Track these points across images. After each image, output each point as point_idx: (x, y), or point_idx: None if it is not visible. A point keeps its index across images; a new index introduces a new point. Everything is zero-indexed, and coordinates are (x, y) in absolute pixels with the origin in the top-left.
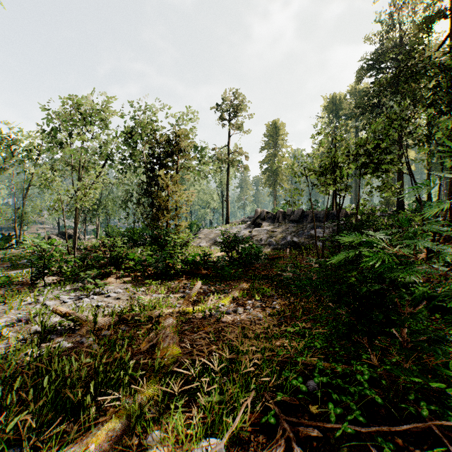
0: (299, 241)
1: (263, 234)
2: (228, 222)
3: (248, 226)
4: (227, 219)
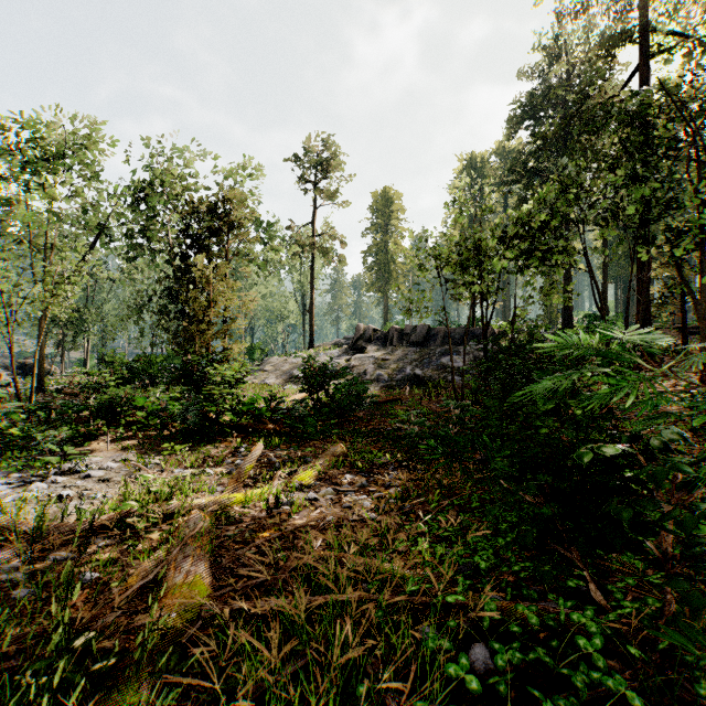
0: (424, 375)
1: (368, 364)
2: (313, 345)
3: (344, 351)
4: (311, 341)
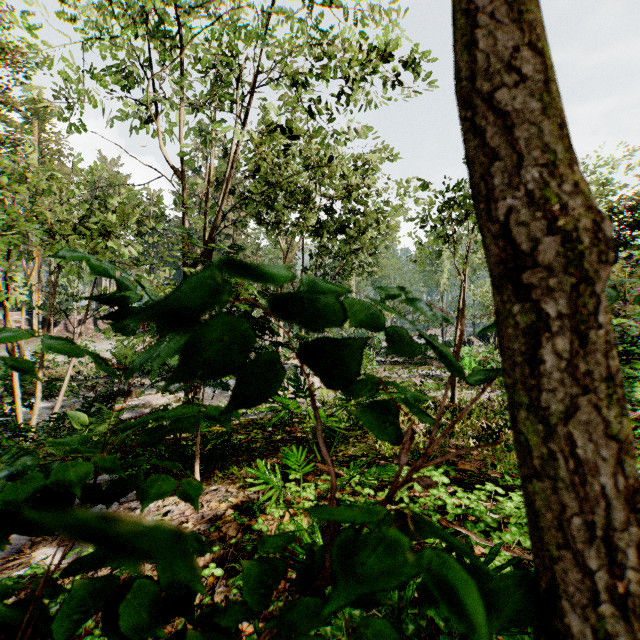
0: None
1: None
2: None
3: None
4: None
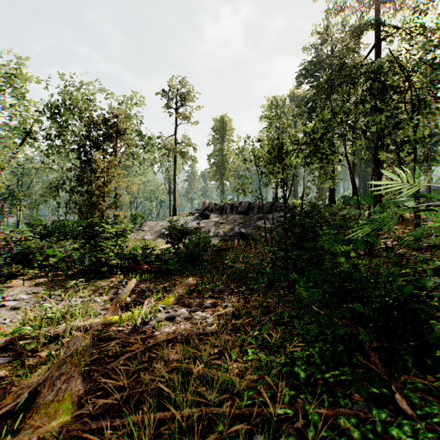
0: (246, 232)
1: (211, 226)
2: (175, 214)
3: (196, 218)
4: (175, 212)
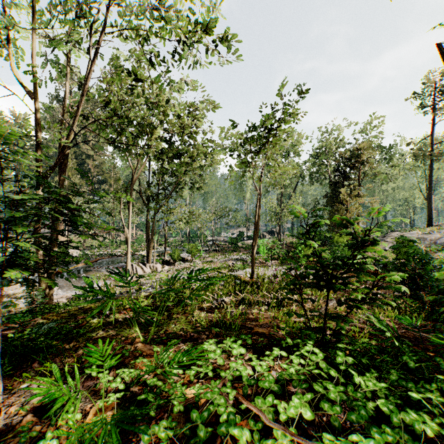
0: None
1: None
2: (430, 224)
3: None
4: (429, 221)
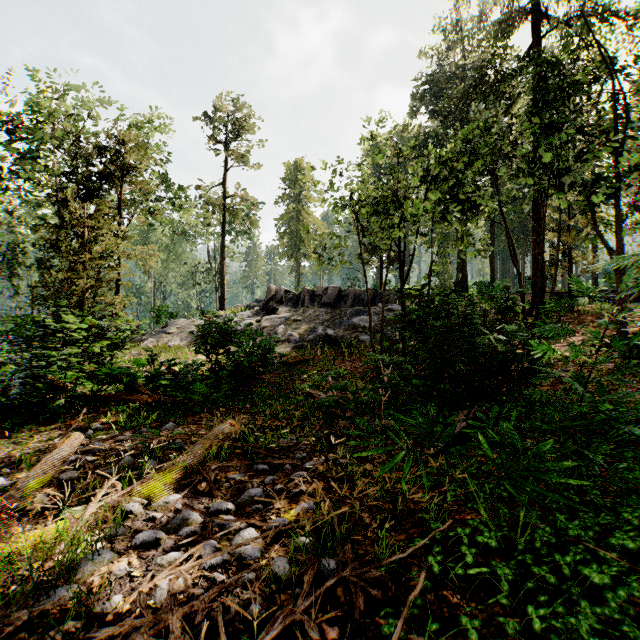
0: (335, 335)
1: (279, 325)
2: (224, 307)
3: (255, 313)
4: (222, 304)
